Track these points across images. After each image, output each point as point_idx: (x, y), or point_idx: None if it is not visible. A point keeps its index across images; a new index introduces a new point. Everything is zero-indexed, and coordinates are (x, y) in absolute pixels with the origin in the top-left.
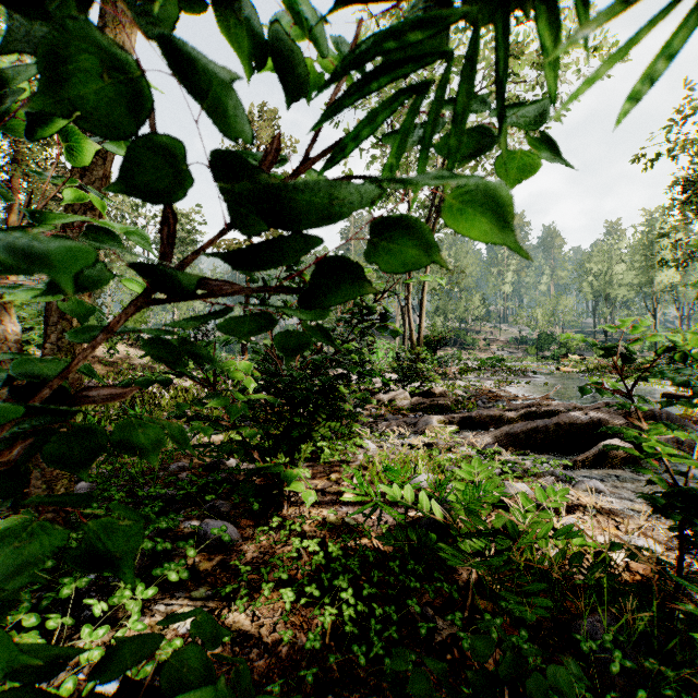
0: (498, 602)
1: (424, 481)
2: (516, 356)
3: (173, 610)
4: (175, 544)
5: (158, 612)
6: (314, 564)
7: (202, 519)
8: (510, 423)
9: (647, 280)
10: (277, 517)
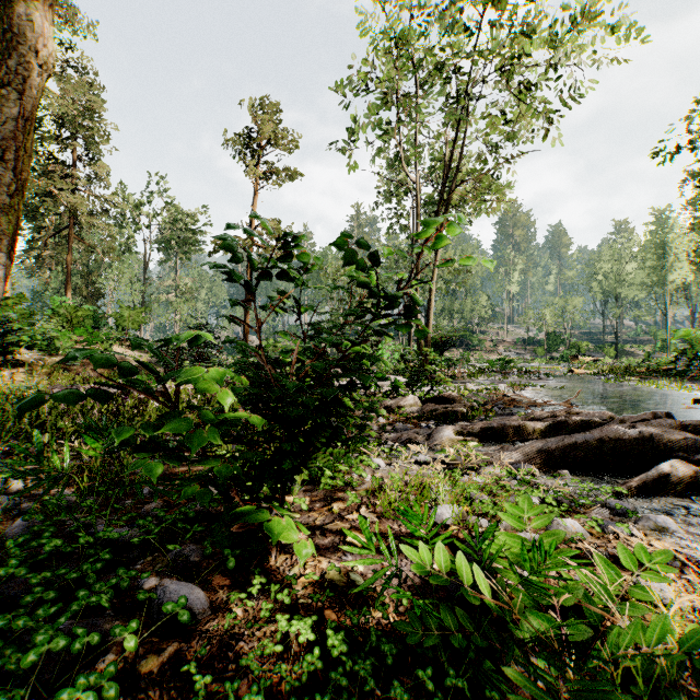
0: None
1: (449, 515)
2: (523, 357)
3: None
4: (115, 622)
5: None
6: (306, 671)
7: (163, 575)
8: (537, 435)
9: (659, 280)
10: (259, 577)
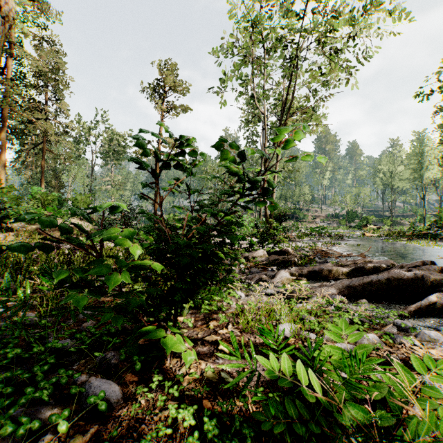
0: None
1: (288, 331)
2: (332, 225)
3: None
4: (54, 409)
5: None
6: None
7: (91, 373)
8: (344, 276)
9: (418, 176)
10: (157, 376)
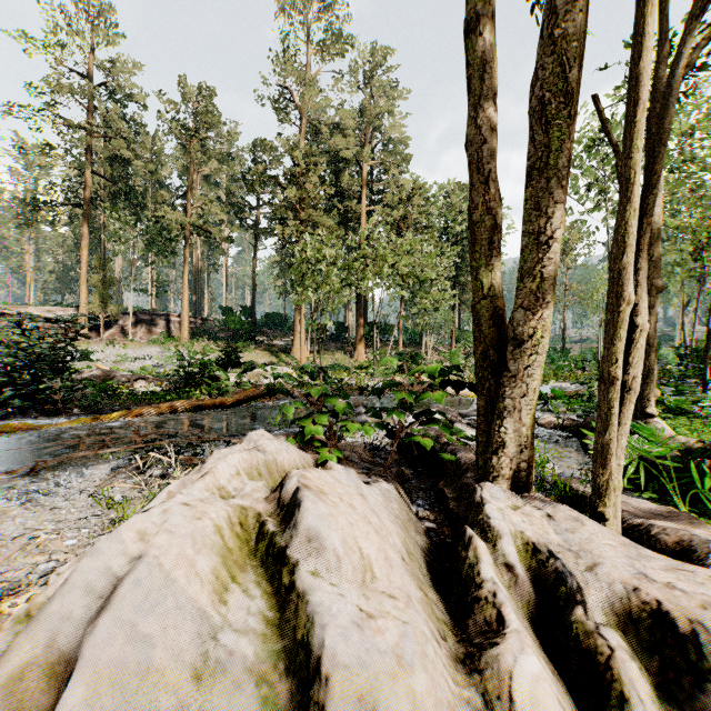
0: None
1: None
2: None
3: None
4: None
5: None
6: None
7: None
8: None
9: None
10: None
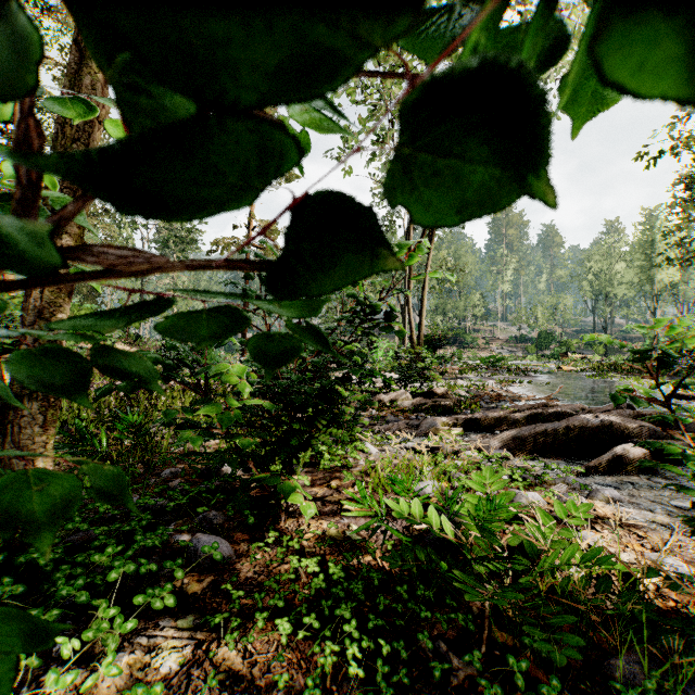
0: (522, 638)
1: (430, 489)
2: (515, 354)
3: (157, 643)
4: (162, 563)
5: (139, 646)
6: (313, 588)
7: (193, 533)
8: (516, 425)
9: (647, 279)
10: (274, 531)
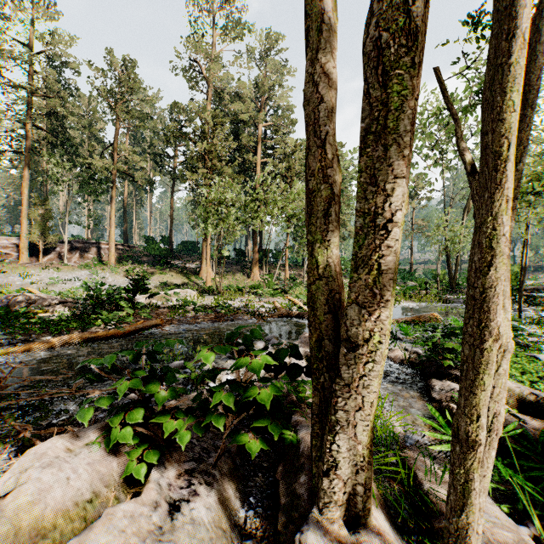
0: None
1: None
2: None
3: None
4: None
5: None
6: None
7: None
8: None
9: None
10: None
